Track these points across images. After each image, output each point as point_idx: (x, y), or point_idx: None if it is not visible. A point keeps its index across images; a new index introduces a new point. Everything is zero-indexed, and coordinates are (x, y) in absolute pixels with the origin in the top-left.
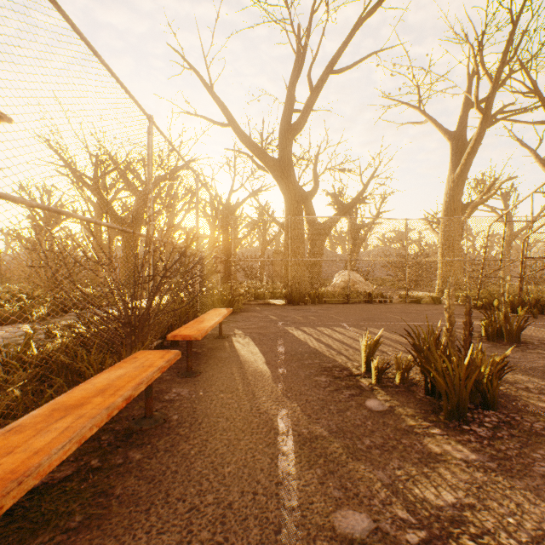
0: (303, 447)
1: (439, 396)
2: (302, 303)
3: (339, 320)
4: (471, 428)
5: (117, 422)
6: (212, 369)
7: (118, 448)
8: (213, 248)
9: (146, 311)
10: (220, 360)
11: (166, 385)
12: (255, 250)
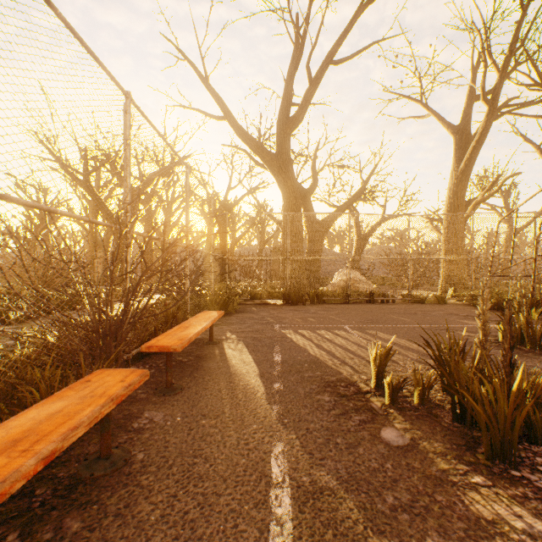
0: (304, 509)
1: (471, 423)
2: (301, 303)
3: (340, 322)
4: (523, 475)
5: (64, 465)
6: (196, 384)
7: (53, 510)
8: (210, 246)
9: (120, 316)
10: (207, 372)
11: (138, 406)
12: (251, 248)
